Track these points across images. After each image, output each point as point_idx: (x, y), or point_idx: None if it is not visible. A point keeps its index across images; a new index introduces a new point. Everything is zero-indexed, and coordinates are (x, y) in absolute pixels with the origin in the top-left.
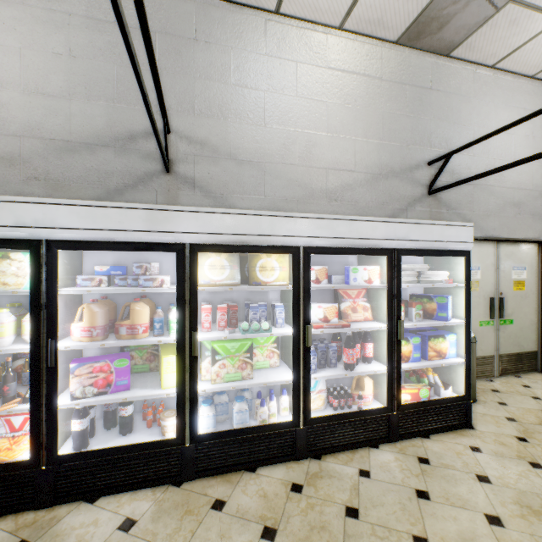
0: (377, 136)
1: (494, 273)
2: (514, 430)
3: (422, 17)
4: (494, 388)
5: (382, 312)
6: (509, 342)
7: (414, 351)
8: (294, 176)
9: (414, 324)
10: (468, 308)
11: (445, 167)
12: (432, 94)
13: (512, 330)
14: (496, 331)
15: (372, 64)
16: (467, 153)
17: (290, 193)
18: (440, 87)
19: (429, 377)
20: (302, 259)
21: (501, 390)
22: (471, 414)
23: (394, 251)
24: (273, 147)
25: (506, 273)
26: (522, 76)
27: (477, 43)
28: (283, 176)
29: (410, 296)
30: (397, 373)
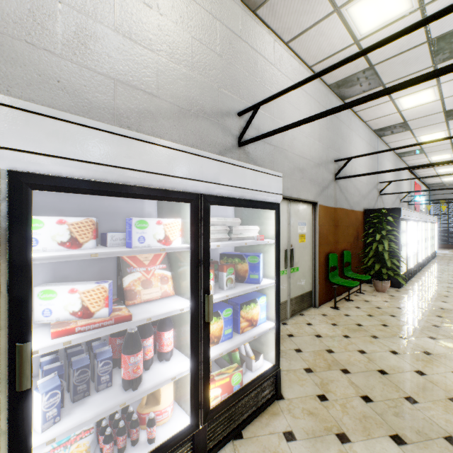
0: (186, 63)
1: (287, 228)
2: (314, 386)
3: None
4: (290, 332)
5: (186, 283)
6: (296, 286)
7: (226, 326)
8: (53, 71)
9: (226, 295)
10: (278, 267)
11: (253, 118)
12: (241, 44)
13: (298, 276)
14: (289, 279)
15: None
16: (269, 115)
17: (43, 97)
18: (249, 41)
19: (241, 347)
20: (7, 199)
21: (295, 334)
22: (280, 382)
23: (200, 198)
24: (3, 5)
25: (294, 228)
26: (304, 64)
27: (278, 8)
28: (28, 64)
29: (221, 256)
30: (205, 368)
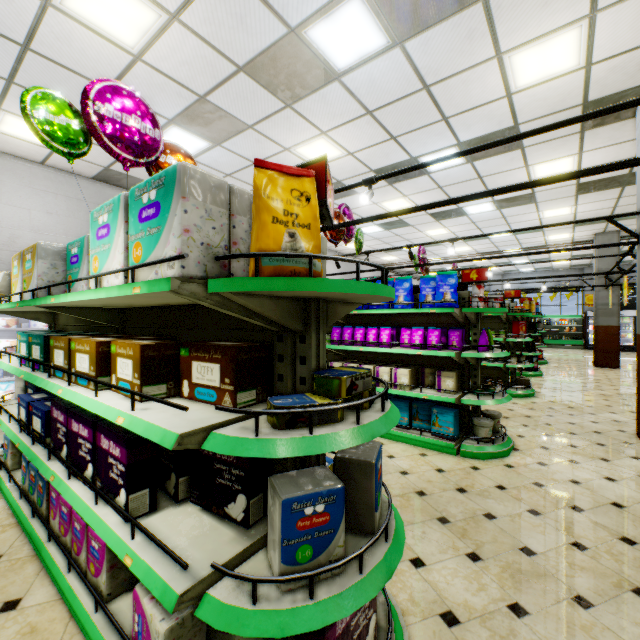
0: (77, 235)
1: None
2: None
3: (102, 174)
4: None
5: None
6: None
7: None
8: None
9: None
10: None
11: None
12: None
13: None
14: None
15: (72, 190)
16: None
17: None
18: None
19: None
20: None
21: None
22: None
23: None
24: None
25: None
26: None
27: None
28: None
29: None
30: None
